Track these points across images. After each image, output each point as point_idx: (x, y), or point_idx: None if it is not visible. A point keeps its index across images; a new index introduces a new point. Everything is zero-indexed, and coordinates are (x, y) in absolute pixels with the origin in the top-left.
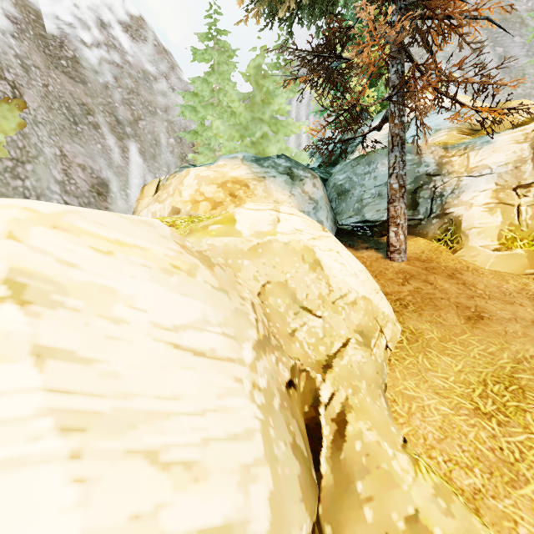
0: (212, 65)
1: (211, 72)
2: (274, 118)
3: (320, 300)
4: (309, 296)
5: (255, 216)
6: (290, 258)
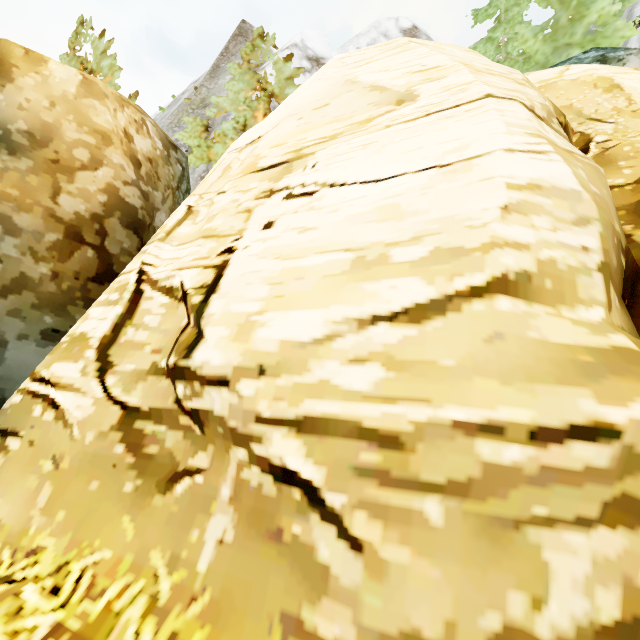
0: (497, 17)
1: (496, 26)
2: (589, 33)
3: (614, 112)
4: (599, 111)
5: (540, 74)
6: (578, 89)
